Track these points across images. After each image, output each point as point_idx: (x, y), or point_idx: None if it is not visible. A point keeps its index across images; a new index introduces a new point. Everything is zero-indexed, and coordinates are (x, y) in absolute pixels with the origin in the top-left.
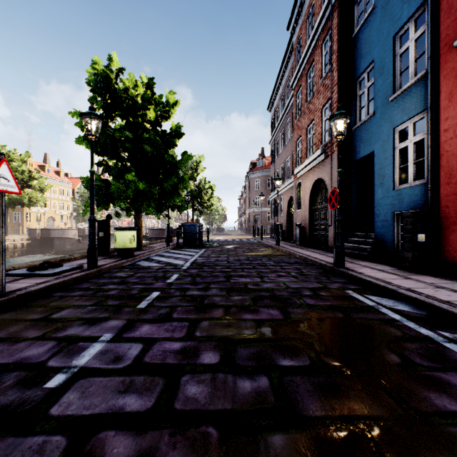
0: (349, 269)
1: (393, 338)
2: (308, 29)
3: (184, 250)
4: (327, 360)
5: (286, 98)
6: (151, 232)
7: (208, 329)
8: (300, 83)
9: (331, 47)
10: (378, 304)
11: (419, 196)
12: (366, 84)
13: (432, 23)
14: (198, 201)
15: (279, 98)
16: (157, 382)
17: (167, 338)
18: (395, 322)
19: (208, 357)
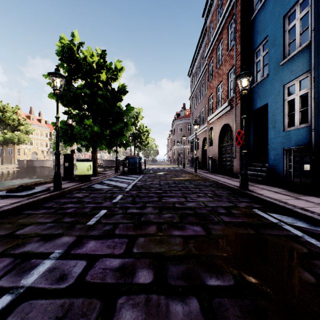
0: (251, 191)
1: (302, 255)
2: (218, 16)
3: (128, 175)
4: (249, 279)
5: (201, 66)
6: (105, 162)
7: (143, 245)
8: (212, 55)
9: (235, 27)
10: (280, 221)
11: (304, 135)
12: (262, 54)
13: (314, 5)
14: (138, 140)
15: (196, 67)
16: (94, 305)
17: (108, 254)
18: (298, 238)
19: (143, 275)
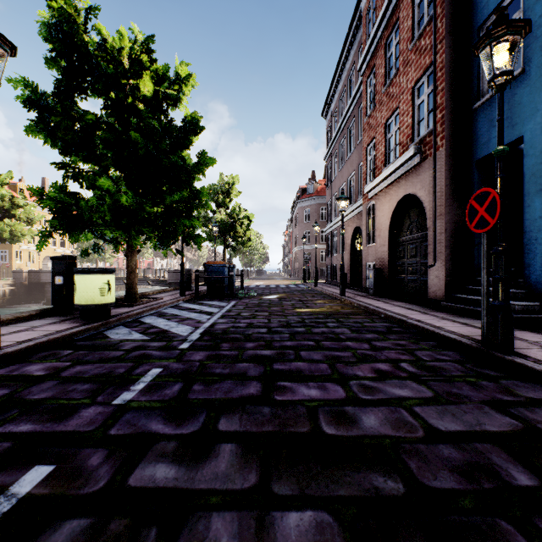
0: (525, 356)
1: None
2: None
3: (204, 303)
4: None
5: (349, 93)
6: (170, 275)
7: None
8: (374, 61)
9: None
10: None
11: None
12: None
13: None
14: (230, 234)
15: (338, 96)
16: None
17: None
18: None
19: None
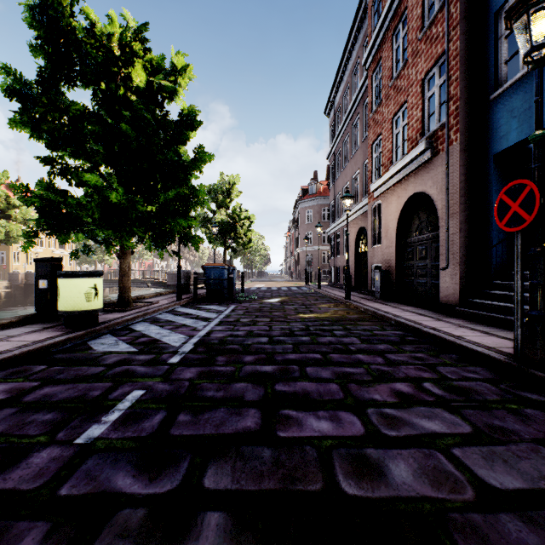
0: None
1: None
2: None
3: (201, 307)
4: None
5: (353, 89)
6: (169, 277)
7: None
8: (380, 54)
9: None
10: None
11: None
12: None
13: None
14: (231, 235)
15: (342, 93)
16: None
17: None
18: None
19: None
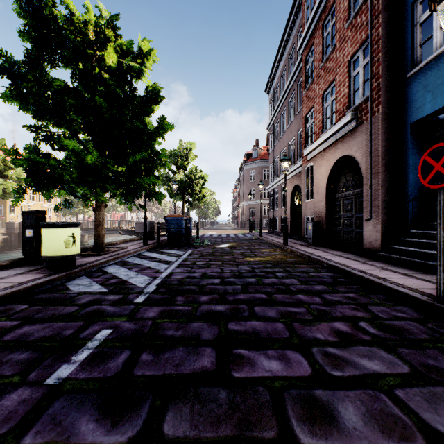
0: None
1: None
2: None
3: (163, 252)
4: None
5: (289, 71)
6: (138, 226)
7: None
8: (312, 41)
9: None
10: None
11: None
12: None
13: None
14: (188, 191)
15: (280, 74)
16: None
17: None
18: None
19: None
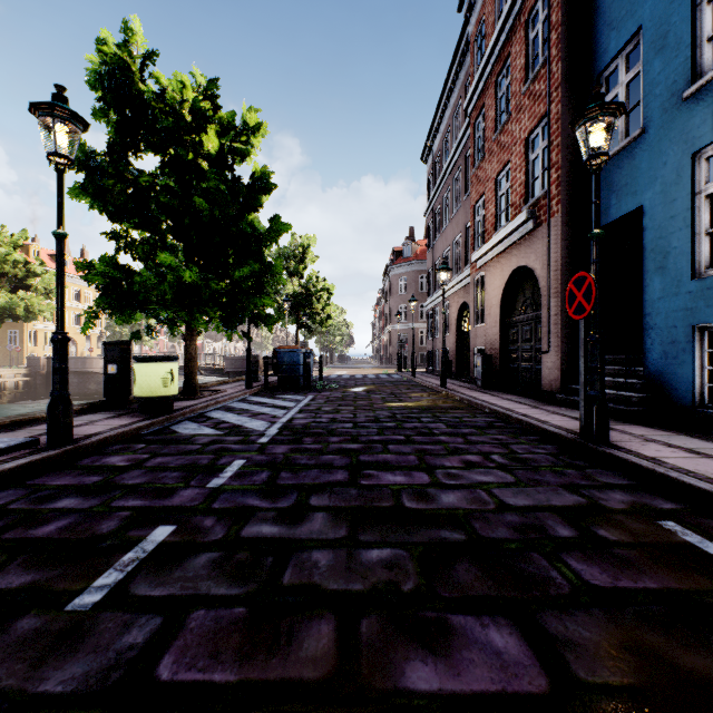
0: (620, 448)
1: None
2: (499, 2)
3: (276, 396)
4: None
5: (455, 135)
6: (228, 363)
7: None
8: (483, 101)
9: (549, 18)
10: None
11: None
12: (623, 79)
13: None
14: (305, 311)
15: (442, 137)
16: None
17: None
18: None
19: None
